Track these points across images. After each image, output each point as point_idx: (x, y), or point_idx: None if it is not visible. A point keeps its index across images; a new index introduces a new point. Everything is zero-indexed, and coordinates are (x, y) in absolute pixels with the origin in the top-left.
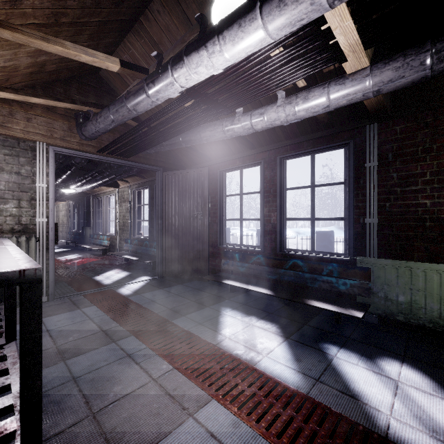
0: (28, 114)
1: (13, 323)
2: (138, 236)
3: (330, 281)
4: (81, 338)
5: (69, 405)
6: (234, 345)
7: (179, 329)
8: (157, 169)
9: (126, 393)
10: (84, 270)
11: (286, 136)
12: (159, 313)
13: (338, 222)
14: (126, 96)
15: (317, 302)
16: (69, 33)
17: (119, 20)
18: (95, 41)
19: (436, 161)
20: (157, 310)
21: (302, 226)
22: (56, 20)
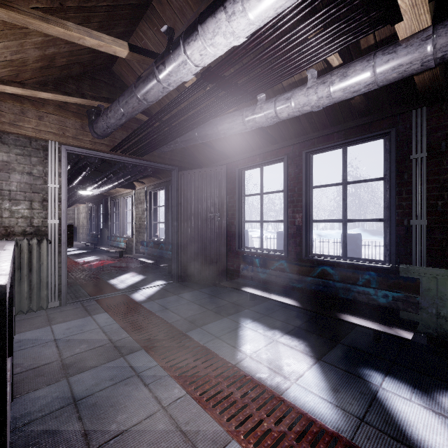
0: (40, 112)
1: (9, 337)
2: (154, 238)
3: (367, 292)
4: (88, 350)
5: (65, 437)
6: (257, 366)
7: (194, 344)
8: (173, 168)
9: (131, 425)
10: (99, 273)
11: (314, 127)
12: (173, 323)
13: (363, 224)
14: (135, 84)
15: (352, 317)
16: (76, 20)
17: (130, 5)
18: (105, 31)
19: None
20: (171, 319)
21: (323, 228)
22: (61, 4)
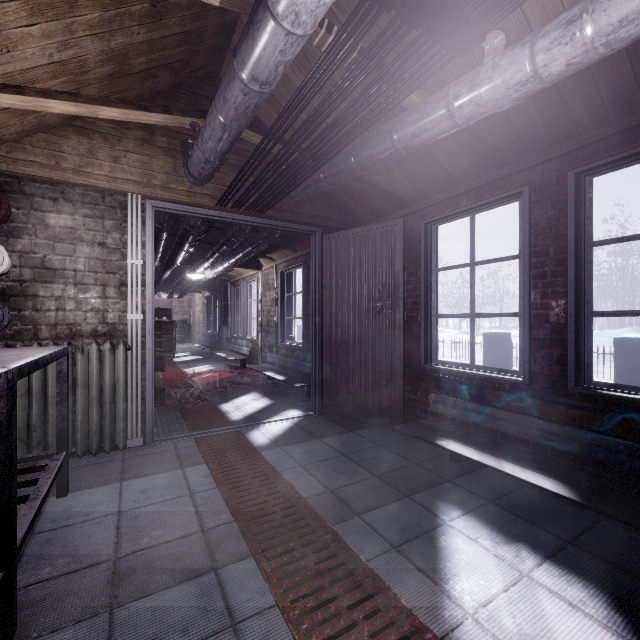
0: (115, 150)
1: None
2: (287, 341)
3: None
4: (162, 543)
5: None
6: None
7: (348, 557)
8: (313, 230)
9: None
10: (210, 392)
11: (598, 117)
12: (310, 499)
13: (638, 320)
14: (236, 50)
15: None
16: None
17: None
18: None
19: None
20: (307, 490)
21: None
22: None
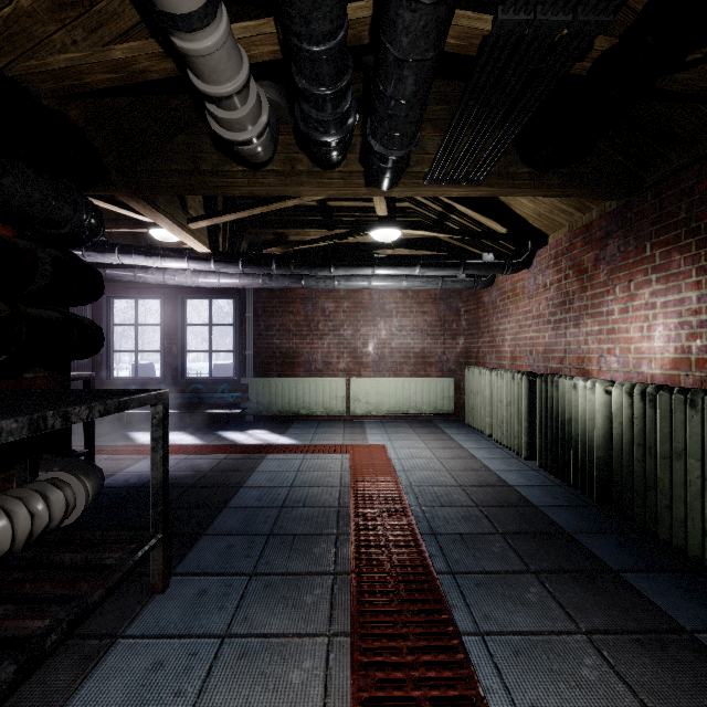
0: None
1: None
2: None
3: (223, 397)
4: None
5: None
6: None
7: (96, 446)
8: None
9: None
10: None
11: None
12: None
13: None
14: None
15: (213, 410)
16: None
17: None
18: None
19: (282, 318)
20: None
21: (194, 360)
22: None
